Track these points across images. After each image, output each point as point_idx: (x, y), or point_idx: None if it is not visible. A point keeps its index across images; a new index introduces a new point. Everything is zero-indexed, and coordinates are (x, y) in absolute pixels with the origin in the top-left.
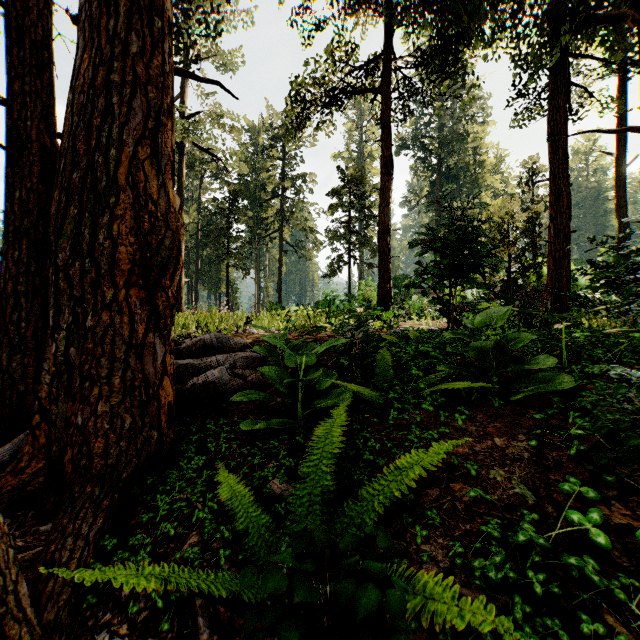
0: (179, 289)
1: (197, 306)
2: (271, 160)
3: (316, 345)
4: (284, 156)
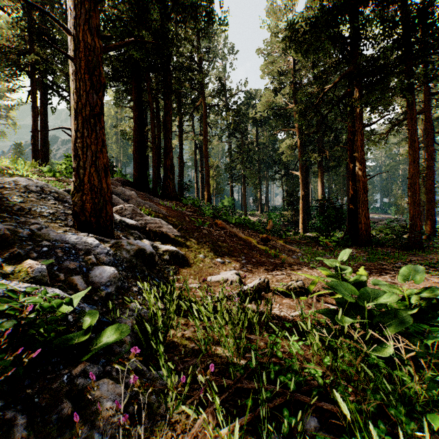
0: None
1: None
2: None
3: None
4: None
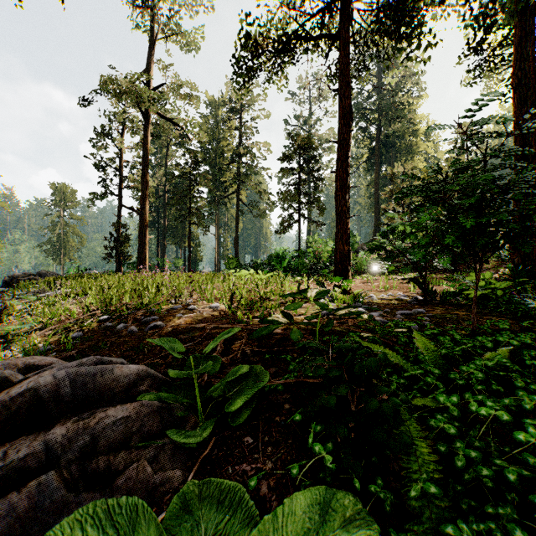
0: (144, 245)
1: (164, 259)
2: (229, 130)
3: (264, 374)
4: (240, 126)
